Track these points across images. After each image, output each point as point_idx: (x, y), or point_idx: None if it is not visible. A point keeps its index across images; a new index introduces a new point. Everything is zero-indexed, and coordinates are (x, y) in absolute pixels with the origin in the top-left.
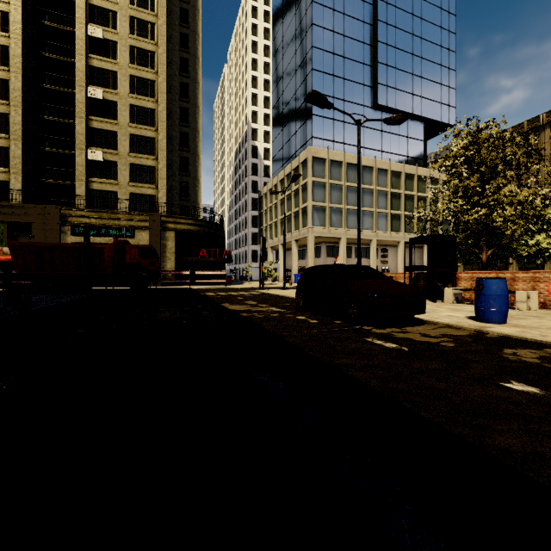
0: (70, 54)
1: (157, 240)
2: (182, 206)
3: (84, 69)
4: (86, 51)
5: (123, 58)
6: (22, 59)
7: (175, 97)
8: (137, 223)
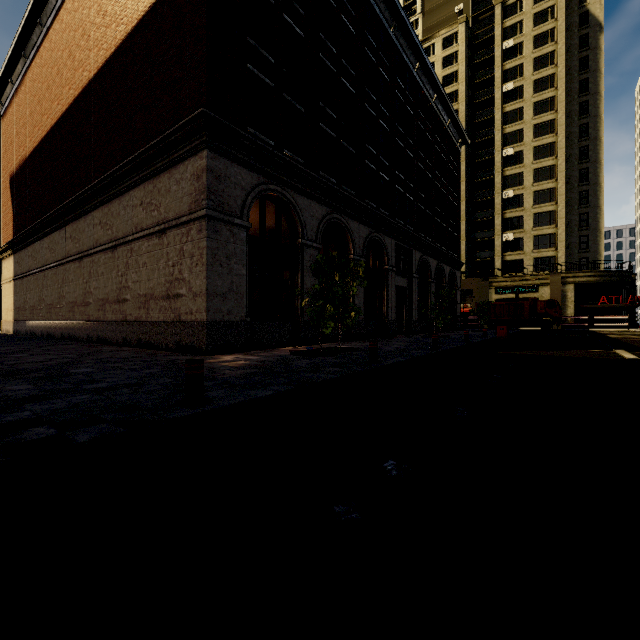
0: (490, 174)
1: (557, 293)
2: (580, 257)
3: (500, 181)
4: (501, 168)
5: (527, 159)
6: (465, 192)
7: (573, 163)
8: (540, 281)
